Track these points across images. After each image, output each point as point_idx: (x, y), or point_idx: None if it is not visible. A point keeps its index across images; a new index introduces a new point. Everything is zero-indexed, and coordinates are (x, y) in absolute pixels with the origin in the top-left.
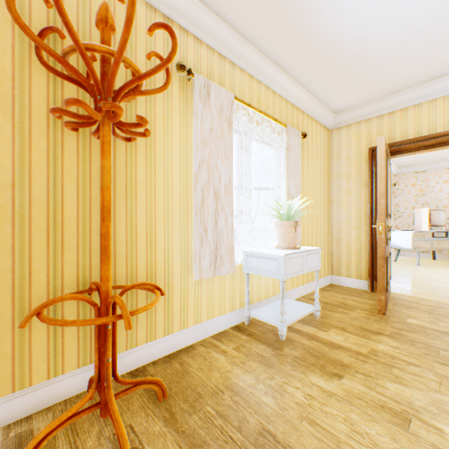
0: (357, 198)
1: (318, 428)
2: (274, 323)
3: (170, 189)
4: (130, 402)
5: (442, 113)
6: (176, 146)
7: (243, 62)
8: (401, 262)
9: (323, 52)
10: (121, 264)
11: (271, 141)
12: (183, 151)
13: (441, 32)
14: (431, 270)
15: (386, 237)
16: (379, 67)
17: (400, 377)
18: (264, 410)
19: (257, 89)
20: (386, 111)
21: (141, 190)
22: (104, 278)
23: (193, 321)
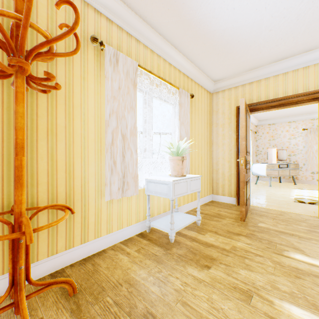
0: (229, 141)
1: (188, 307)
2: (166, 230)
3: (86, 131)
4: (45, 299)
5: (282, 84)
6: (91, 99)
7: (145, 40)
8: (259, 184)
9: (203, 37)
10: (43, 190)
11: (168, 99)
12: (97, 103)
13: (279, 29)
14: (278, 189)
15: (246, 168)
16: (241, 51)
17: (249, 265)
18: (151, 297)
19: (157, 61)
20: (247, 81)
21: (61, 132)
22: (18, 201)
23: (105, 231)
